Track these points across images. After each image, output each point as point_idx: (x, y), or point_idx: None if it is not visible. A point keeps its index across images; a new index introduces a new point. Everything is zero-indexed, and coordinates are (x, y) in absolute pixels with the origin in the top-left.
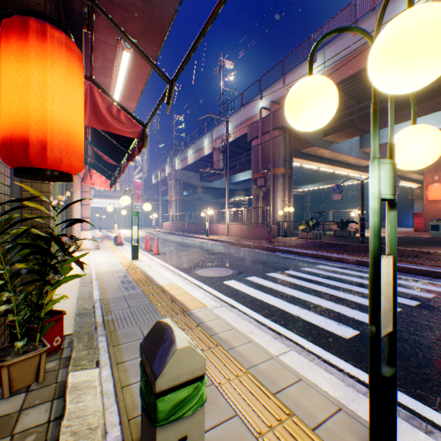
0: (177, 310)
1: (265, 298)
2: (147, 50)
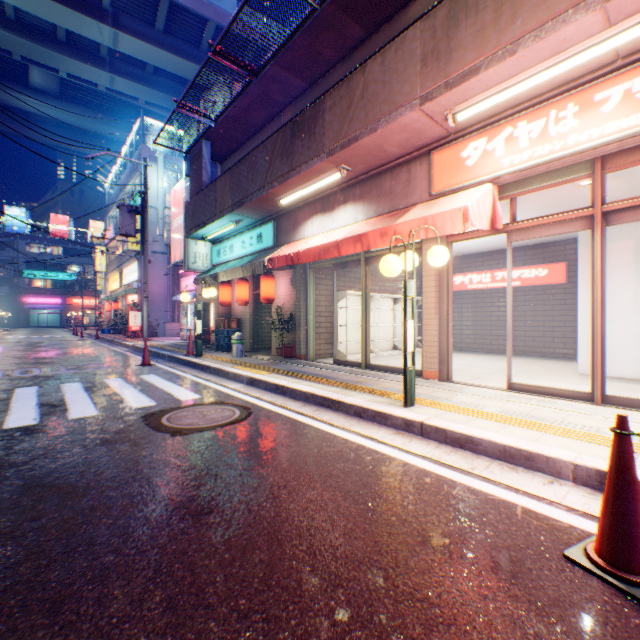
0: (248, 365)
1: (170, 385)
2: (271, 196)
